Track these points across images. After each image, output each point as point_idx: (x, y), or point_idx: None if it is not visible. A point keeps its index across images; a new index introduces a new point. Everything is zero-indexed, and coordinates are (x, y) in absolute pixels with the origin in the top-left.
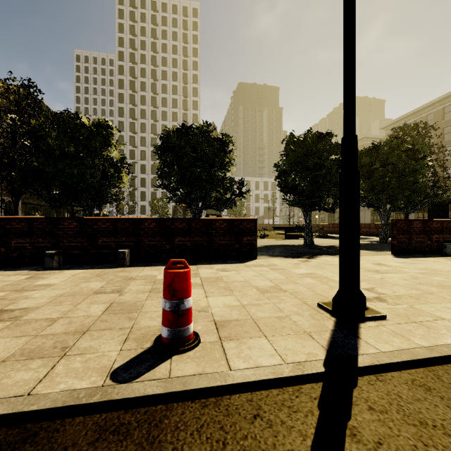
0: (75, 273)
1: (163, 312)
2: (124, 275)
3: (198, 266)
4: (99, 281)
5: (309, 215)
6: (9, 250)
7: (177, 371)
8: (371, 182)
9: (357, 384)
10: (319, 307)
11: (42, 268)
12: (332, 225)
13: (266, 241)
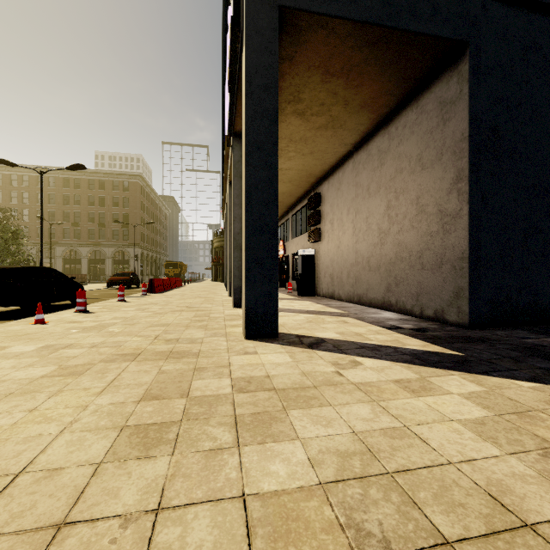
0: None
1: None
2: None
3: None
4: None
5: None
6: None
7: None
8: None
9: None
10: None
11: None
12: None
13: None
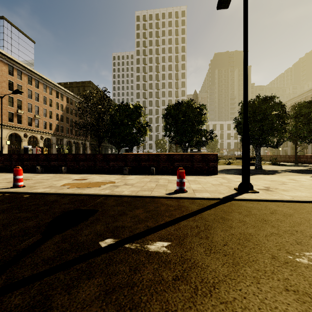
0: (136, 176)
1: (177, 182)
2: (155, 177)
3: (186, 176)
4: (147, 179)
5: (258, 150)
6: (109, 167)
7: (181, 195)
8: (309, 126)
9: (231, 201)
10: (234, 189)
11: (122, 174)
12: (288, 156)
13: (229, 166)
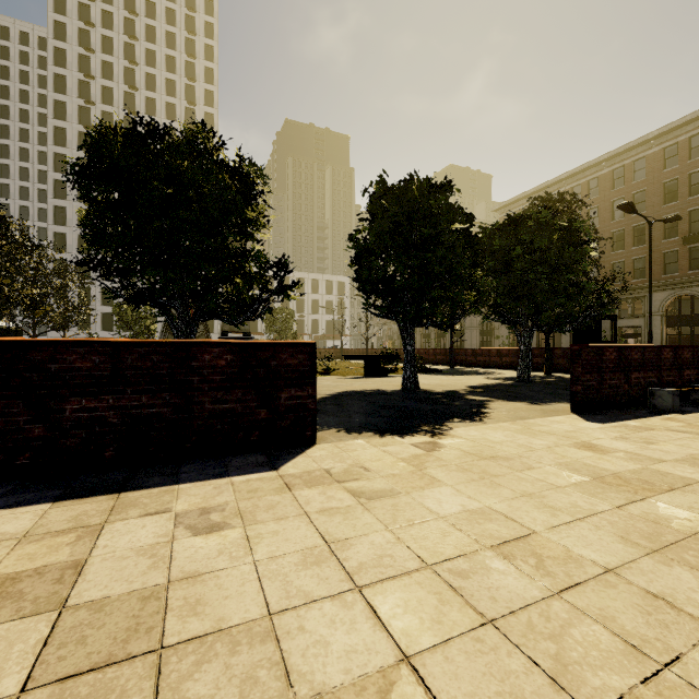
0: None
1: None
2: None
3: (124, 496)
4: None
5: (410, 336)
6: None
7: None
8: (510, 279)
9: None
10: None
11: None
12: (434, 351)
13: (333, 382)
